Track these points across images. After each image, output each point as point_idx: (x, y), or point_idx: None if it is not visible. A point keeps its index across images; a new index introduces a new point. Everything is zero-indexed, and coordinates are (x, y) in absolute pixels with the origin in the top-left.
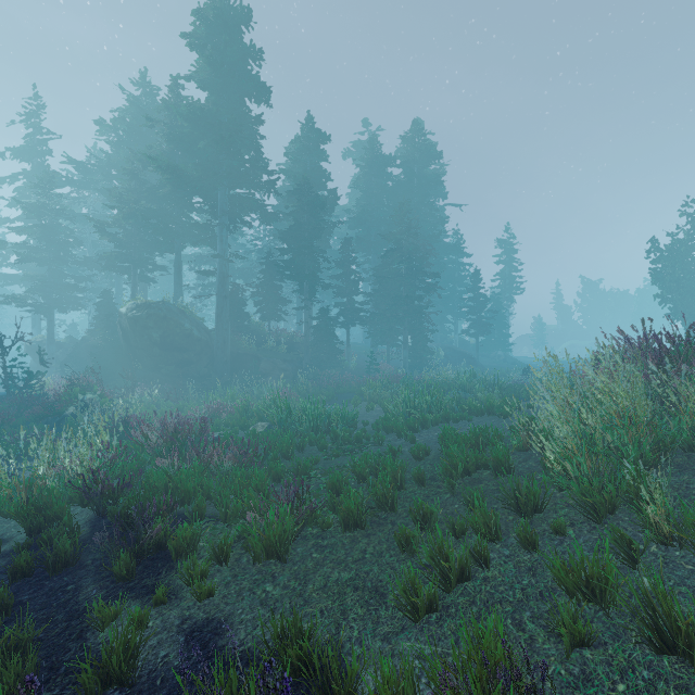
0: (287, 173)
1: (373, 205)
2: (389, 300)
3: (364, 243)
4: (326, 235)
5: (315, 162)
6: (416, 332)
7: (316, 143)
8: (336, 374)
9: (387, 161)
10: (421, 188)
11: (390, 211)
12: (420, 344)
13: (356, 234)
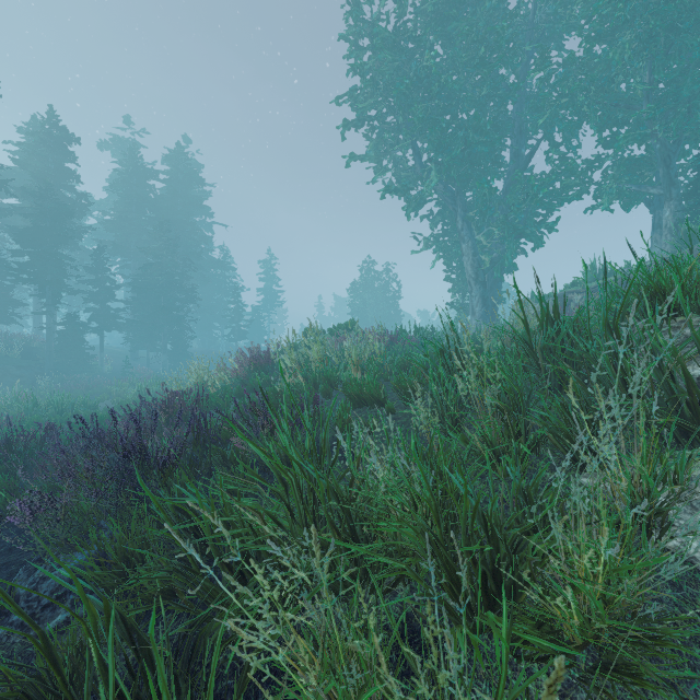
0: (21, 164)
1: (133, 213)
2: (149, 308)
3: (122, 250)
4: (75, 237)
5: (60, 163)
6: (176, 339)
7: (62, 142)
8: (86, 378)
9: (149, 173)
10: (186, 206)
11: (152, 222)
12: (180, 349)
13: (114, 236)
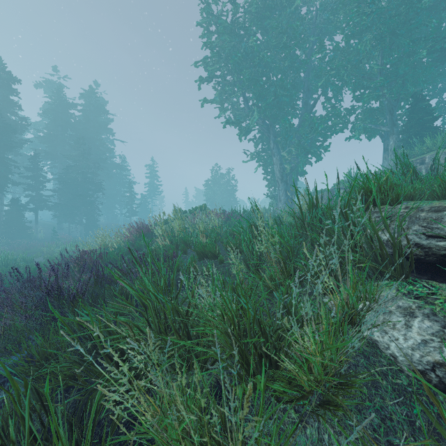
0: None
1: (59, 131)
2: (70, 195)
3: (51, 156)
4: (17, 147)
5: (7, 96)
6: (89, 215)
7: (8, 82)
8: (25, 242)
9: (70, 105)
10: (96, 128)
11: (73, 137)
12: (92, 222)
13: (46, 146)
